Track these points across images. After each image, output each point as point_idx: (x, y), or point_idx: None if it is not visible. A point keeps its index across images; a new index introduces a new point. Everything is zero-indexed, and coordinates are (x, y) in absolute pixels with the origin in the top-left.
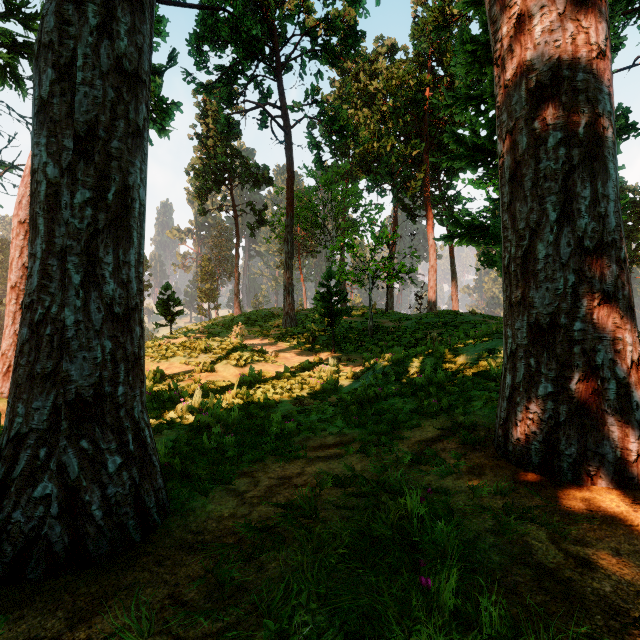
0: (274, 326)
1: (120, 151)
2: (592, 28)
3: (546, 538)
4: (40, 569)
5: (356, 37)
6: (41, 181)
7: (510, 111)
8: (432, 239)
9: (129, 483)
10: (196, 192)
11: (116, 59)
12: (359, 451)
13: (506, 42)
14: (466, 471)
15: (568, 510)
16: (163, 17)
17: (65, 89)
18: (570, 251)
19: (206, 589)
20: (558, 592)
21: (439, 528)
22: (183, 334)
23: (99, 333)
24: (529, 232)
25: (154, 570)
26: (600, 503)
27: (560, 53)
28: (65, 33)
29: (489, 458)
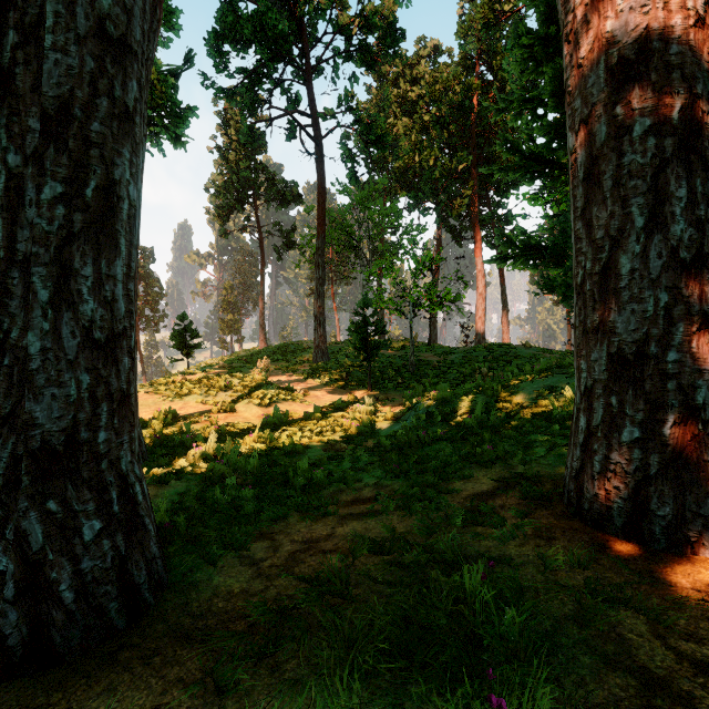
0: (303, 361)
1: (102, 136)
2: None
3: (647, 630)
4: None
5: (395, 36)
6: None
7: (585, 95)
8: (480, 263)
9: (111, 554)
10: (216, 211)
11: (97, 20)
12: (401, 507)
13: (580, 12)
14: (532, 534)
15: (669, 589)
16: (176, 8)
17: (30, 55)
18: (662, 264)
19: (202, 701)
20: None
21: (508, 617)
22: (201, 369)
23: (73, 364)
24: (609, 242)
25: (137, 671)
26: (708, 580)
27: (649, 21)
28: None
29: (559, 517)
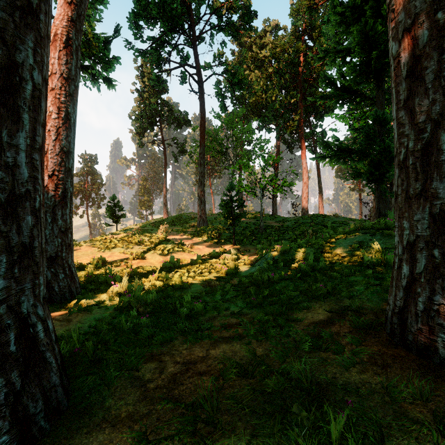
0: (191, 226)
1: (3, 21)
2: None
3: None
4: None
5: (250, 15)
6: None
7: (408, 8)
8: (305, 163)
9: (5, 391)
10: (136, 130)
11: None
12: (259, 333)
13: None
14: (368, 361)
15: None
16: None
17: None
18: None
19: None
20: None
21: None
22: (124, 231)
23: None
24: (431, 124)
25: None
26: None
27: None
28: None
29: (386, 345)
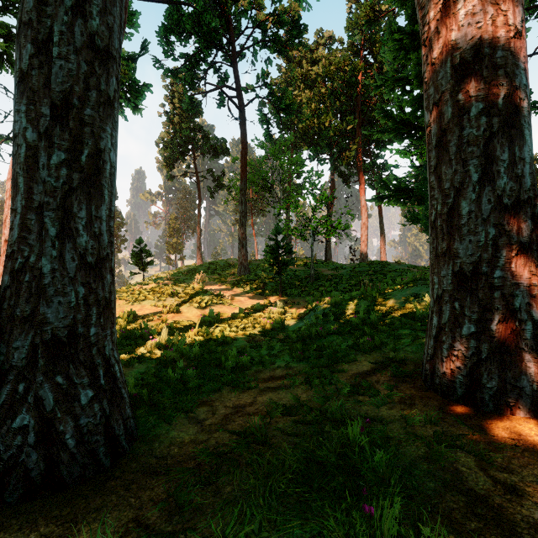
0: (230, 274)
1: (92, 118)
2: (510, 11)
3: (475, 465)
4: (17, 493)
5: (300, 29)
6: (21, 144)
7: (436, 85)
8: (364, 200)
9: (100, 414)
10: (164, 161)
11: (89, 36)
12: (304, 383)
13: (433, 25)
14: (398, 401)
15: (492, 438)
16: (136, 11)
17: (43, 62)
18: (490, 208)
19: (167, 513)
20: (490, 519)
21: (378, 456)
22: (153, 281)
23: (73, 280)
24: (454, 191)
25: (121, 494)
26: (520, 432)
27: (481, 33)
28: (43, 12)
29: (418, 389)
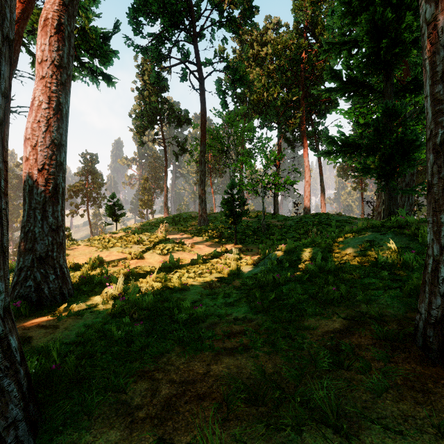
0: (192, 225)
1: None
2: None
3: None
4: None
5: (252, 10)
6: None
7: None
8: (307, 161)
9: None
10: (136, 129)
11: None
12: (267, 344)
13: None
14: (403, 384)
15: None
16: None
17: None
18: None
19: None
20: None
21: None
22: (123, 230)
23: None
24: None
25: None
26: None
27: None
28: None
29: (420, 362)
